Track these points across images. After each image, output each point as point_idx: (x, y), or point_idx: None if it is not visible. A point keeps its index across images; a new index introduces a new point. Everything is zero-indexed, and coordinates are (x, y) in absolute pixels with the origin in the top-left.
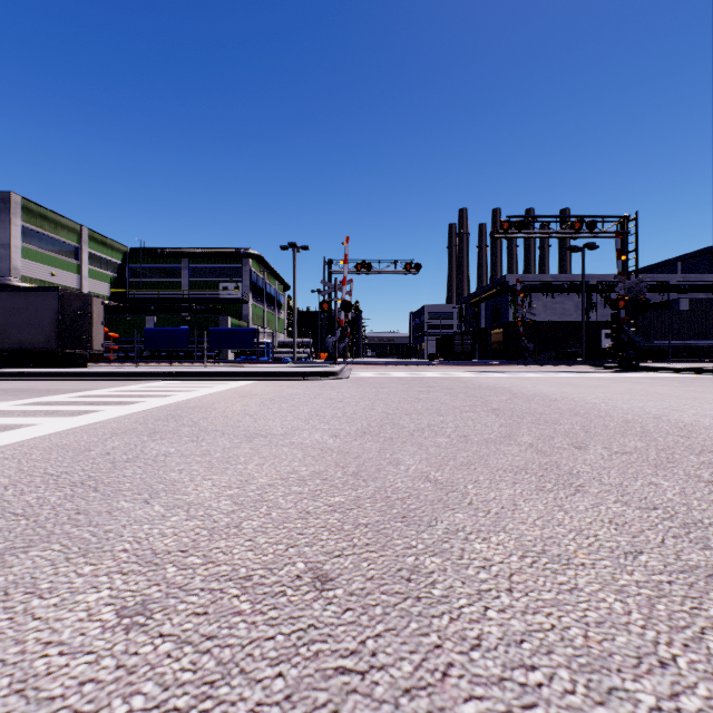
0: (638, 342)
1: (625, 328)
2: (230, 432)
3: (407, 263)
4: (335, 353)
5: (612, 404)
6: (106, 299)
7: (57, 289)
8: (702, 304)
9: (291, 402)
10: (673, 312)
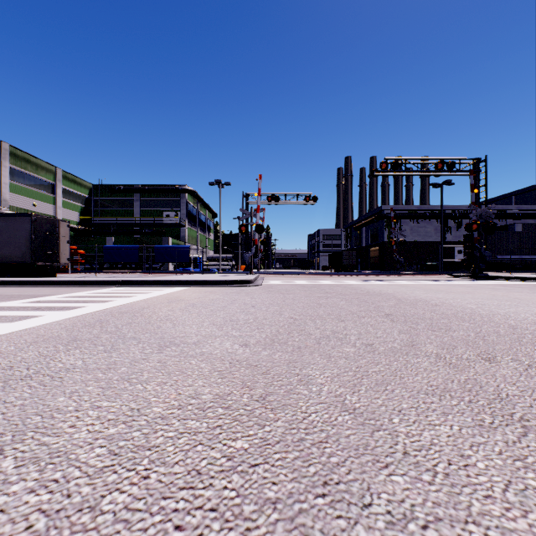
0: (488, 257)
1: (477, 245)
2: (145, 340)
3: (306, 196)
4: (251, 265)
5: (488, 310)
6: (76, 224)
7: (31, 214)
8: (533, 228)
9: (210, 307)
10: (512, 234)
